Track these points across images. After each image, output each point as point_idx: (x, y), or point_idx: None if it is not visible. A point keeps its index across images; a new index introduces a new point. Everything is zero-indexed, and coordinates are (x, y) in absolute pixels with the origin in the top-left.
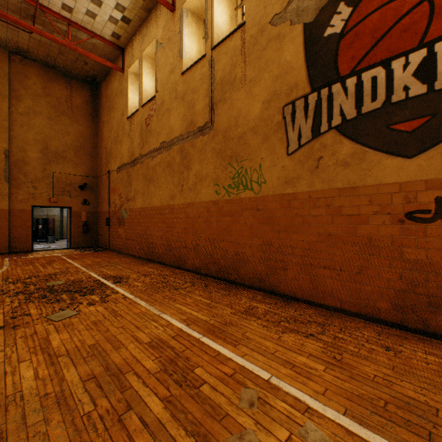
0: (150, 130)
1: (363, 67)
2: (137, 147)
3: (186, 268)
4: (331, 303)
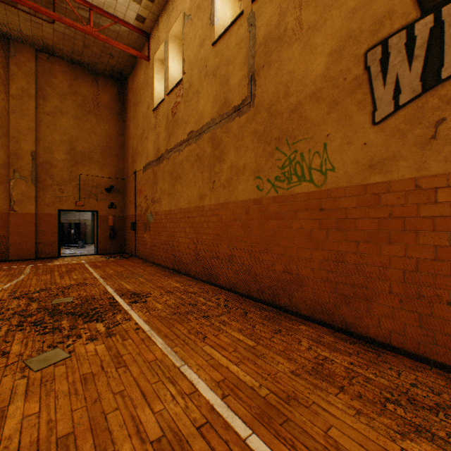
0: (177, 119)
1: None
2: (163, 141)
3: (218, 284)
4: None
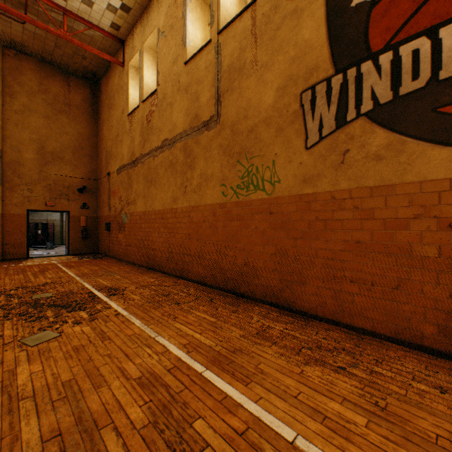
0: (152, 127)
1: (401, 39)
2: (138, 146)
3: (189, 279)
4: (359, 324)
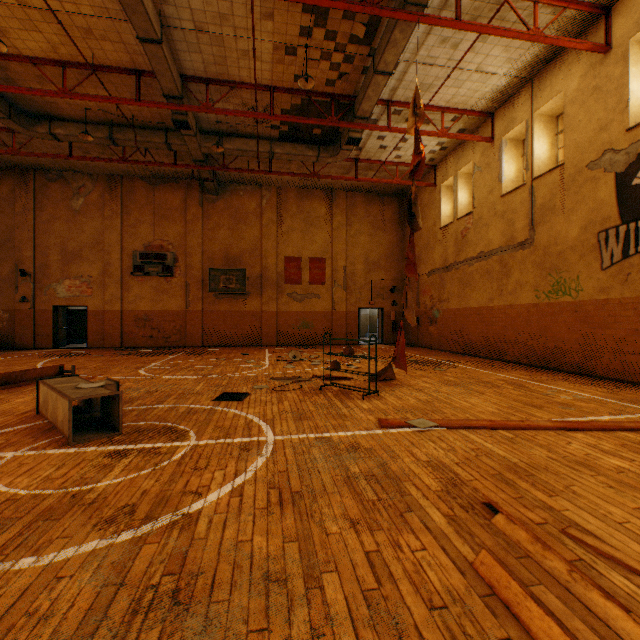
0: (466, 240)
1: None
2: (451, 255)
3: (505, 360)
4: (636, 380)
